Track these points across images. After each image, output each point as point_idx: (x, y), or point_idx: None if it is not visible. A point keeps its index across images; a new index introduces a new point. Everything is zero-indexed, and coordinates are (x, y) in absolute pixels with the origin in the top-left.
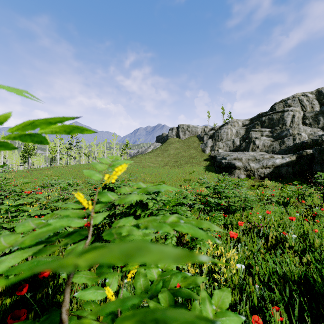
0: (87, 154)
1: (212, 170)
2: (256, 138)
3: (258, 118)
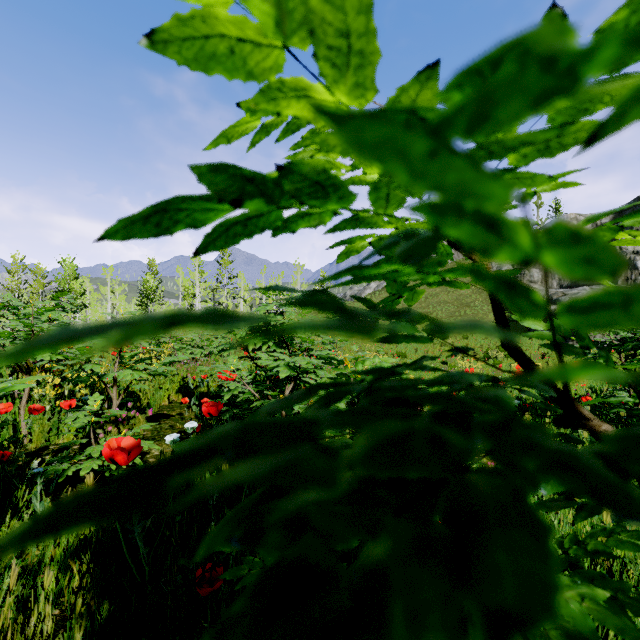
0: (248, 300)
1: (519, 330)
2: (637, 253)
3: (638, 207)
